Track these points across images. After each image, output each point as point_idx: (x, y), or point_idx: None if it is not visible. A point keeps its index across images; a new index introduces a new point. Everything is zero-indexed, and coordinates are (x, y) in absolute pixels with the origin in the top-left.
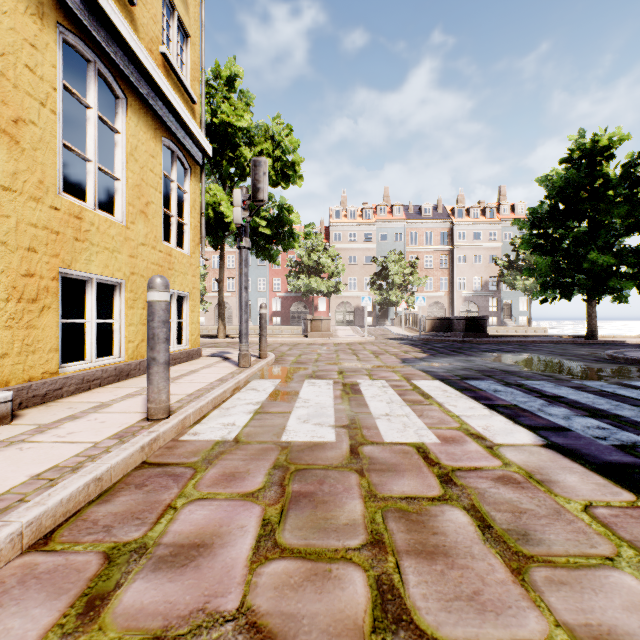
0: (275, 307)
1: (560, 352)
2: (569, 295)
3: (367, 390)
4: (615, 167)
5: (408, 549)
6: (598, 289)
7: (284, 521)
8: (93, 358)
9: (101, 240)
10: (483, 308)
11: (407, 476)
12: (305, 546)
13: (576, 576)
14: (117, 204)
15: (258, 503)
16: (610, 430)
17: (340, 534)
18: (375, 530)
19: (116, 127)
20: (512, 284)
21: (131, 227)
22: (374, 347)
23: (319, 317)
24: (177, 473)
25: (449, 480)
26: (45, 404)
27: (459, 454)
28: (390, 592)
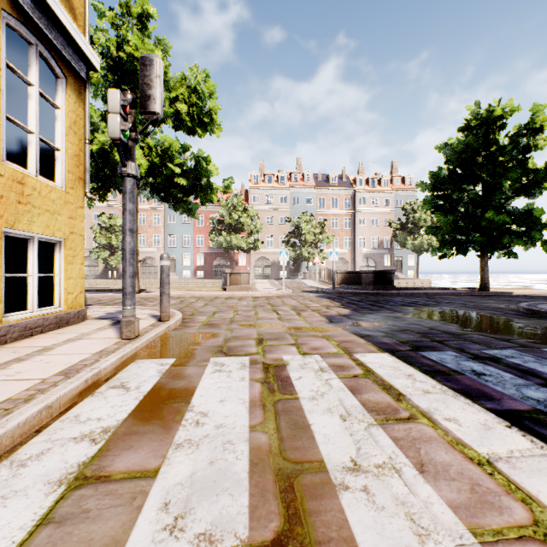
0: (199, 262)
1: (473, 305)
2: (465, 251)
3: (300, 380)
4: (506, 136)
5: None
6: (491, 246)
7: None
8: None
9: None
10: (379, 263)
11: None
12: None
13: None
14: None
15: None
16: None
17: None
18: None
19: None
20: (403, 243)
21: None
22: (293, 301)
23: (238, 271)
24: None
25: None
26: None
27: None
28: None
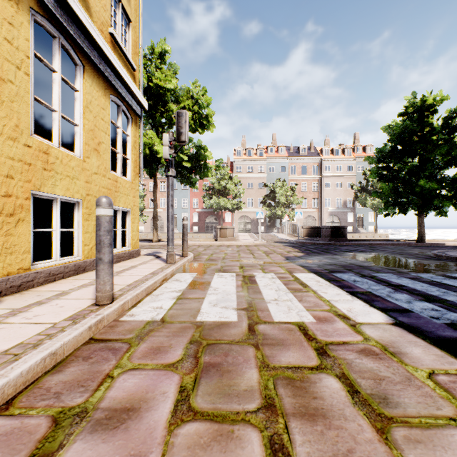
0: (194, 219)
1: (399, 252)
2: (405, 211)
3: (261, 281)
4: (438, 119)
5: (294, 412)
6: (426, 206)
7: (197, 388)
8: (58, 257)
9: (64, 170)
10: (343, 220)
11: (292, 349)
12: (213, 409)
13: (428, 435)
14: (76, 143)
15: (177, 372)
16: (441, 311)
17: (240, 399)
18: (268, 395)
19: (75, 86)
20: (363, 203)
21: (87, 160)
22: (265, 248)
23: (226, 226)
24: (116, 347)
25: (324, 352)
26: (20, 292)
27: (330, 331)
28: (281, 451)
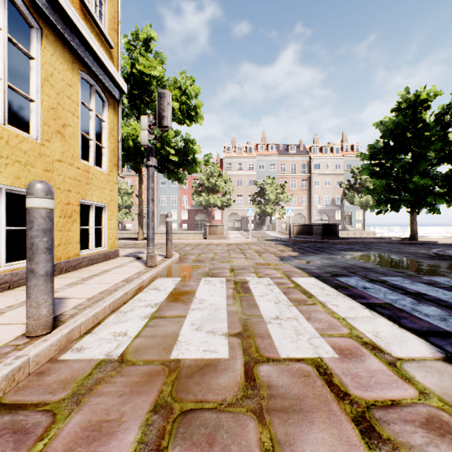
0: (184, 217)
1: (396, 250)
2: (397, 208)
3: (255, 288)
4: (431, 115)
5: None
6: (418, 204)
7: None
8: (2, 263)
9: (11, 153)
10: (331, 217)
11: (317, 422)
12: None
13: None
14: (31, 123)
15: None
16: None
17: None
18: None
19: (31, 53)
20: (352, 201)
21: (46, 144)
22: (257, 247)
23: (215, 224)
24: (27, 426)
25: (370, 429)
26: None
27: (365, 376)
28: None
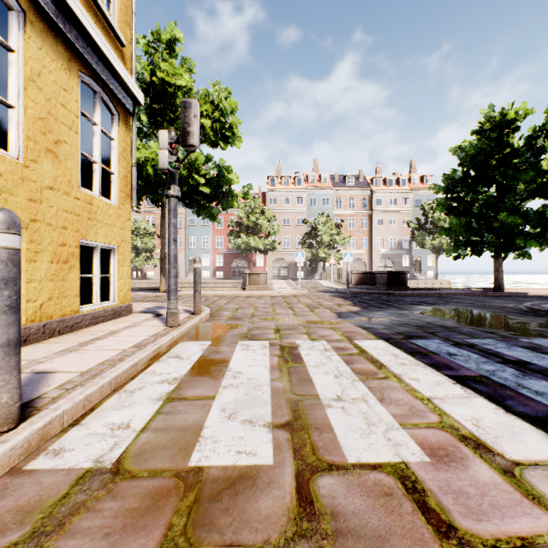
0: (218, 263)
1: (480, 304)
2: (479, 252)
3: (308, 356)
4: (520, 138)
5: None
6: (505, 247)
7: None
8: None
9: None
10: (397, 264)
11: None
12: None
13: None
14: (11, 136)
15: None
16: None
17: None
18: None
19: (9, 44)
20: (422, 243)
21: (31, 166)
22: (308, 300)
23: (256, 271)
24: None
25: None
26: None
27: (473, 495)
28: None
